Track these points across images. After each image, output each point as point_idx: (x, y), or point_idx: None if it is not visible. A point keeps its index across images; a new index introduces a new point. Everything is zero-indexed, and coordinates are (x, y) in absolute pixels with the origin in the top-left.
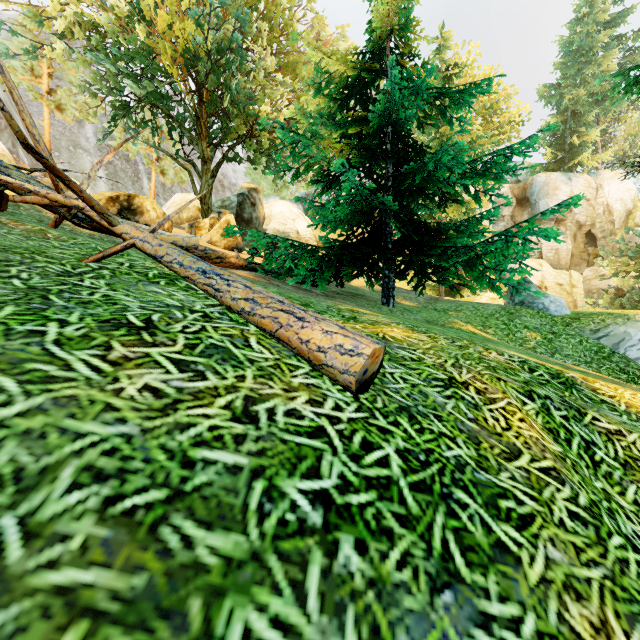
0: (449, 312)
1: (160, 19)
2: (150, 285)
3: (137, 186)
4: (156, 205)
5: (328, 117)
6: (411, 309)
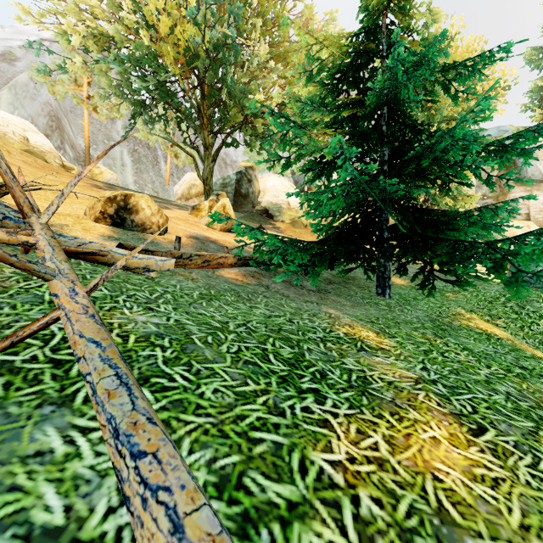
0: (446, 293)
1: (163, 24)
2: (49, 419)
3: (156, 168)
4: (151, 202)
5: (320, 103)
6: (407, 295)
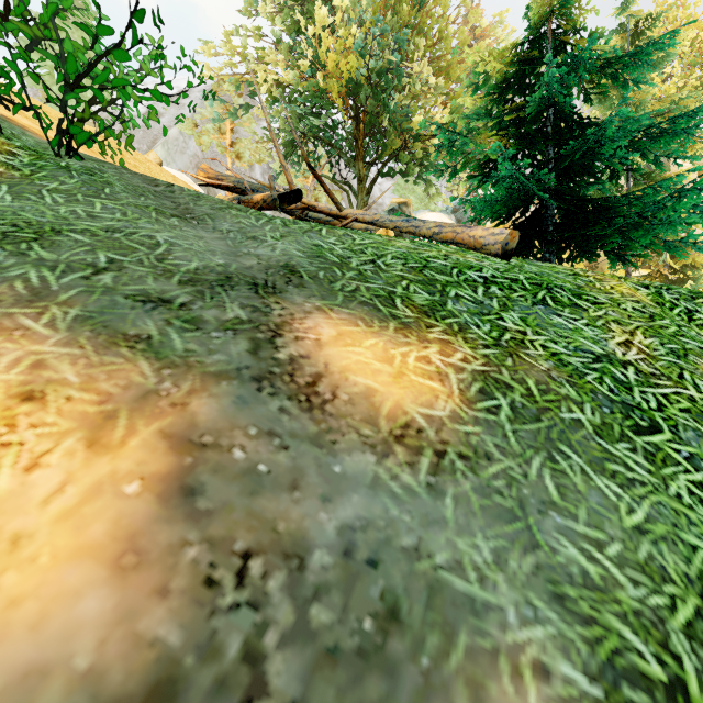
0: None
1: (331, 61)
2: None
3: None
4: None
5: (484, 113)
6: None
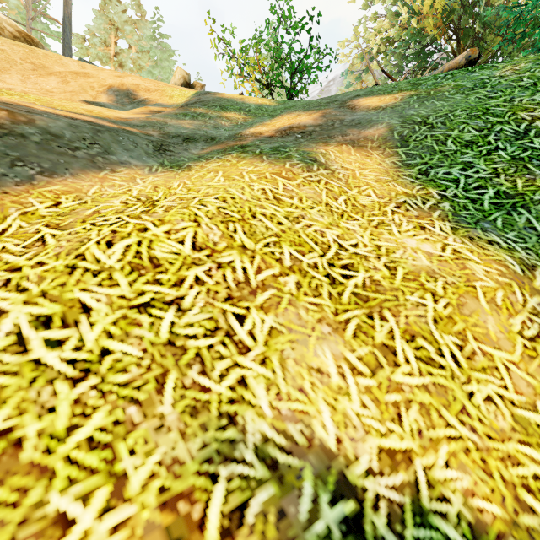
0: None
1: (425, 7)
2: None
3: None
4: None
5: None
6: None
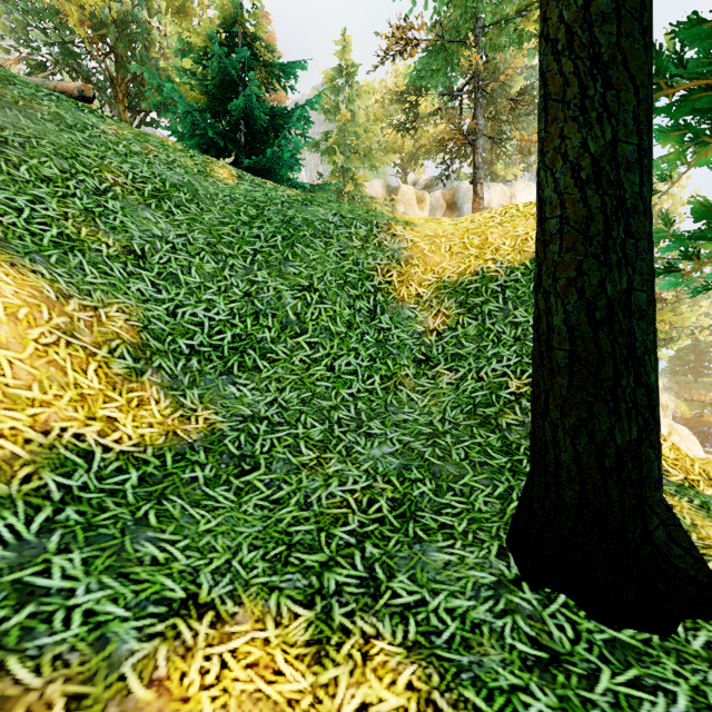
0: None
1: None
2: None
3: None
4: None
5: (191, 73)
6: None
